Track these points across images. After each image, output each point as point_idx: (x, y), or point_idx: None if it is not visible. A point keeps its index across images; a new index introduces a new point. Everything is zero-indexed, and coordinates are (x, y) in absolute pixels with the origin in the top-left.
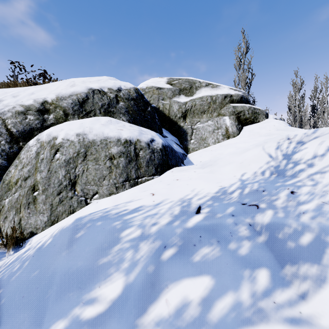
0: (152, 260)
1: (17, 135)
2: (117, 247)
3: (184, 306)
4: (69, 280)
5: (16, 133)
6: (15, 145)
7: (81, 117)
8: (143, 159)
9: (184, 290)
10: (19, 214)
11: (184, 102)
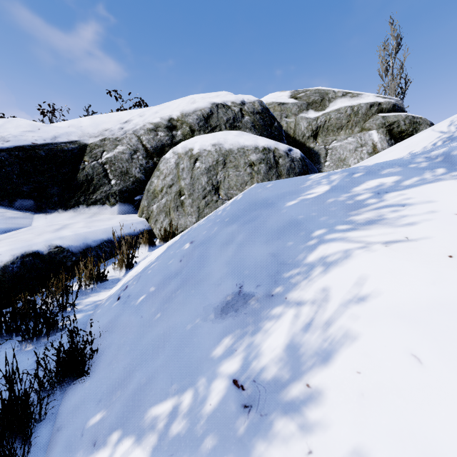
0: (346, 178)
1: (152, 151)
2: (311, 181)
3: (381, 184)
4: (282, 195)
5: (151, 149)
6: (150, 160)
7: (207, 134)
8: (283, 166)
9: (378, 181)
10: (169, 216)
11: (314, 117)
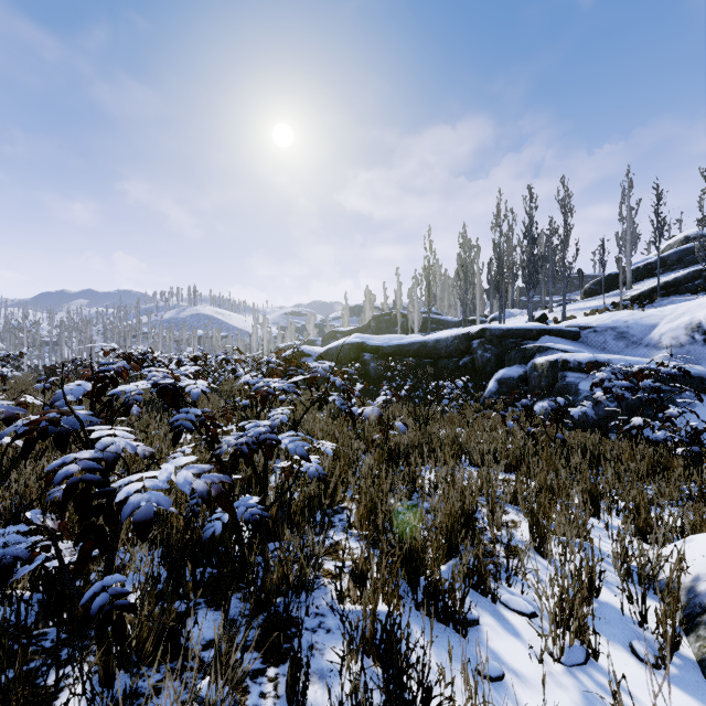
0: None
1: None
2: None
3: None
4: None
5: None
6: None
7: None
8: None
9: None
10: None
11: None
